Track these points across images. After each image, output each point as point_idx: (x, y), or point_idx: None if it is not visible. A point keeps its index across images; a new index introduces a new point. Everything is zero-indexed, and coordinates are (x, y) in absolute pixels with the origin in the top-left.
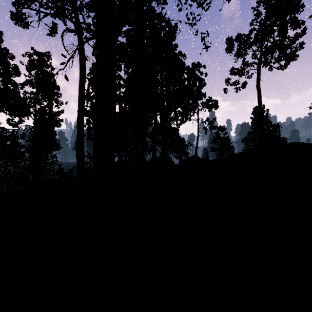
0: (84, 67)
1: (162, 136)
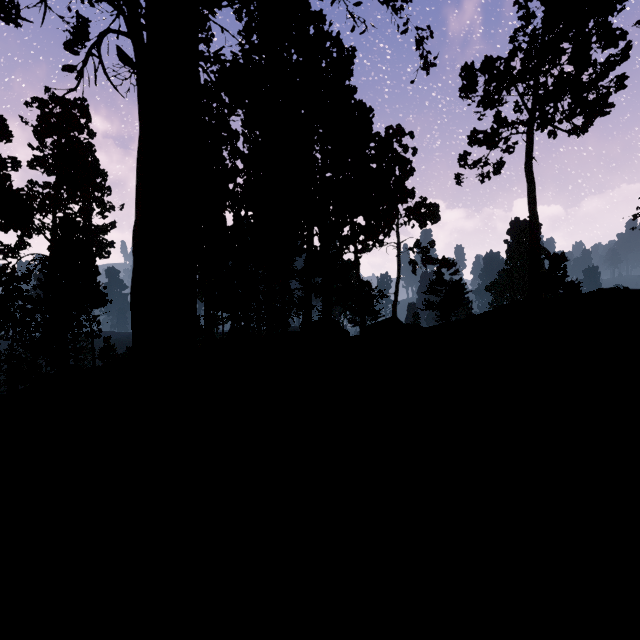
0: None
1: (323, 278)
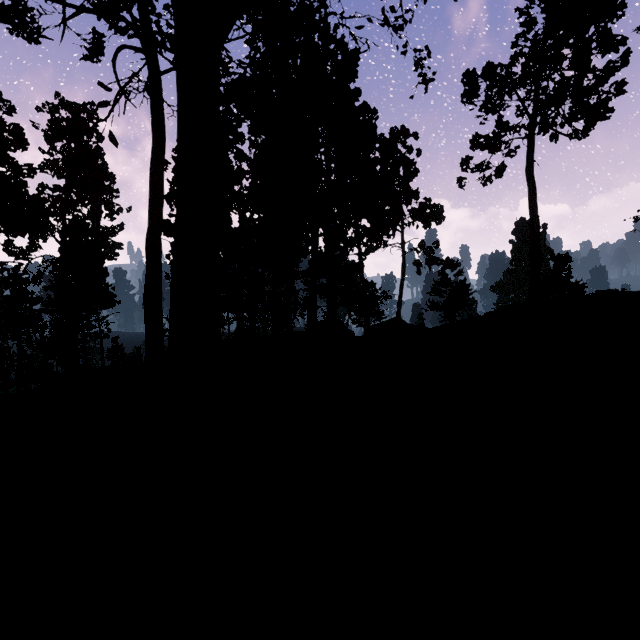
0: (162, 128)
1: (328, 279)
